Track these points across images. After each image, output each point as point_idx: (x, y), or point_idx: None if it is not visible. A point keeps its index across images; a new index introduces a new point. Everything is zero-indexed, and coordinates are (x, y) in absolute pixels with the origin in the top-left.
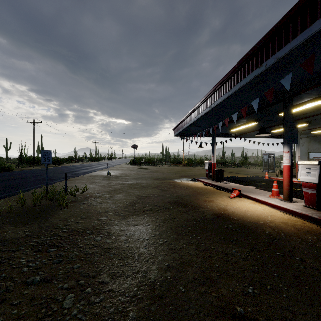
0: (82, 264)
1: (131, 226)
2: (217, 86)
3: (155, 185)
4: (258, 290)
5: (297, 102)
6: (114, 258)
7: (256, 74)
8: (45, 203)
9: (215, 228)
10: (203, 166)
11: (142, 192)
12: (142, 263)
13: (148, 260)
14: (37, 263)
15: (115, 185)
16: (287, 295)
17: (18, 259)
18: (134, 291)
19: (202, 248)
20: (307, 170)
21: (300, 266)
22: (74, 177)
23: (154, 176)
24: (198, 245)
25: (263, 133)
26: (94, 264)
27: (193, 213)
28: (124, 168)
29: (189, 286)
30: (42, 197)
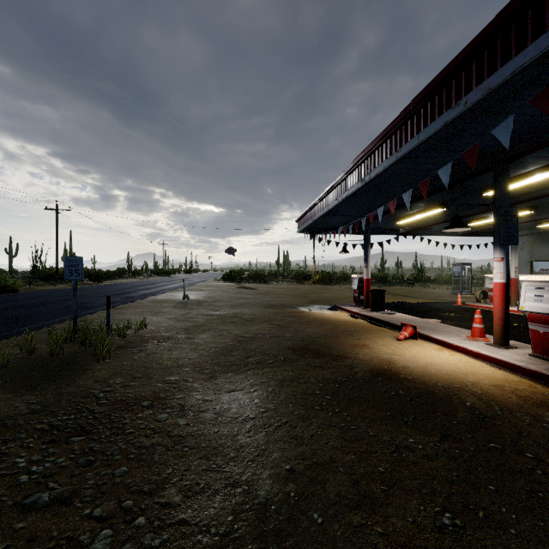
0: (130, 466)
1: (222, 393)
2: (375, 143)
3: (266, 317)
4: (462, 520)
5: (516, 171)
6: (190, 454)
7: (447, 120)
8: (71, 350)
9: (374, 396)
10: (349, 285)
11: (243, 330)
12: (242, 464)
13: (253, 458)
14: (48, 465)
15: (196, 318)
16: (517, 530)
17: (12, 457)
18: (226, 522)
19: (352, 435)
20: (536, 292)
21: (536, 471)
22: (125, 304)
23: (264, 302)
24: (345, 428)
25: (457, 226)
26: (152, 466)
27: (335, 369)
28: (212, 288)
29: (331, 512)
30: (67, 339)
